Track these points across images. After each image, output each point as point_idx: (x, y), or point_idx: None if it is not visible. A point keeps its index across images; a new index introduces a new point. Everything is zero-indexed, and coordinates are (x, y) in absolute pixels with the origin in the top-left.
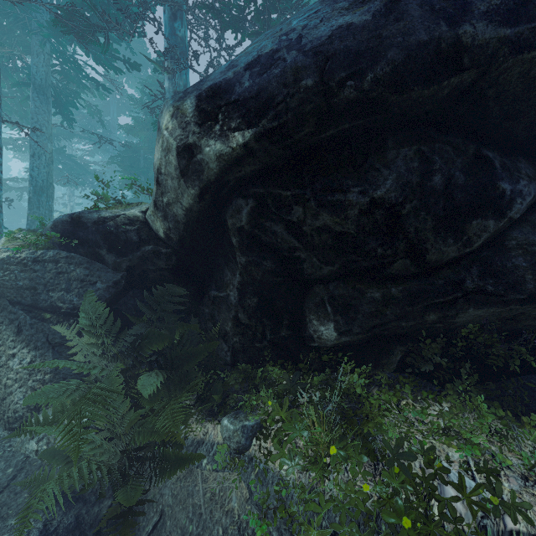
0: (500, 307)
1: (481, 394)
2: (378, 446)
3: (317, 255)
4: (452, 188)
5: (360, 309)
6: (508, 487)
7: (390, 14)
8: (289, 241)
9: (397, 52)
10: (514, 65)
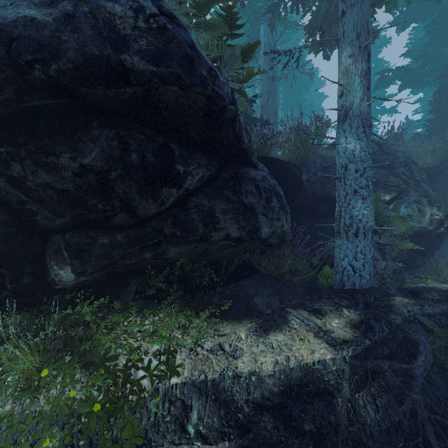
0: (187, 245)
1: (181, 304)
2: (94, 358)
3: (48, 208)
4: (147, 165)
5: (93, 253)
6: (179, 359)
7: (68, 25)
8: (15, 194)
9: (76, 55)
10: (167, 92)
